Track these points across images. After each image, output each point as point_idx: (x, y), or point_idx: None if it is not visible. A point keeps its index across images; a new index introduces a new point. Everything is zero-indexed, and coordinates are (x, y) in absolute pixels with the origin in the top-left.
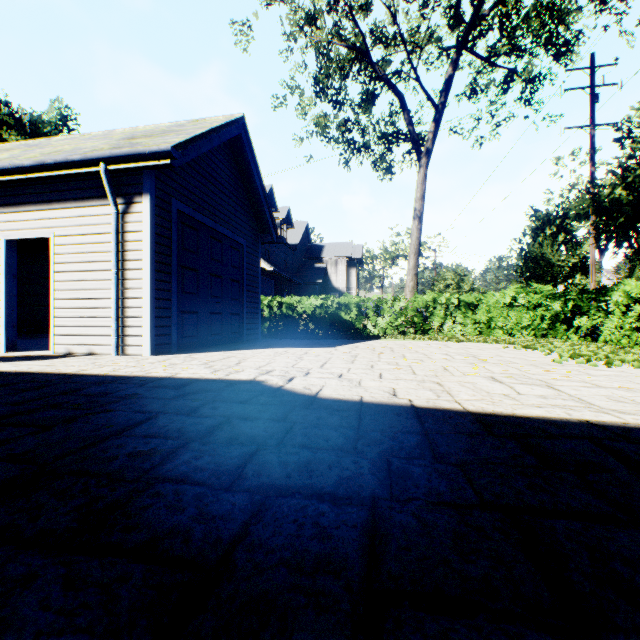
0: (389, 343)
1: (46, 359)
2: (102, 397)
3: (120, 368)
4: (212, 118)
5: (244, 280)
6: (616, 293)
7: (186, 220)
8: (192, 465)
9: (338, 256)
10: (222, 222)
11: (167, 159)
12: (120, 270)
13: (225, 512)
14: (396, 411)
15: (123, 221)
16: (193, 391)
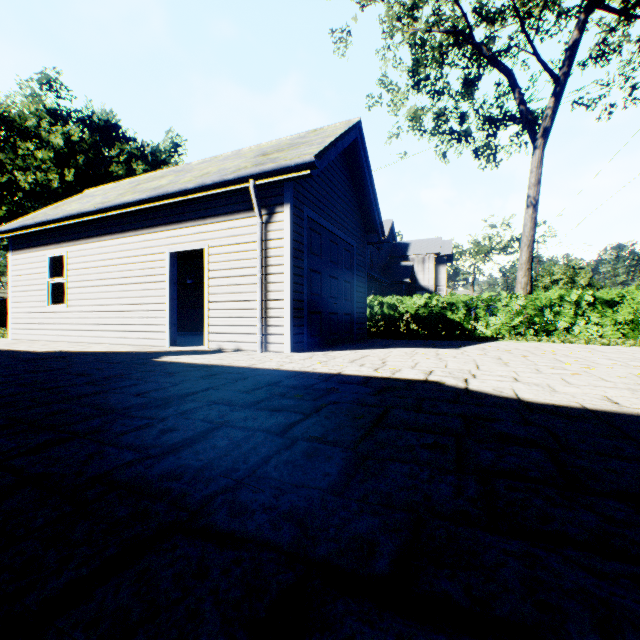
0: (516, 345)
1: (209, 354)
2: (308, 390)
3: (281, 363)
4: (329, 126)
5: (354, 281)
6: None
7: (313, 226)
8: (500, 462)
9: (425, 253)
10: (338, 225)
11: (309, 169)
12: (263, 275)
13: (618, 516)
14: None
15: (265, 230)
16: (383, 388)
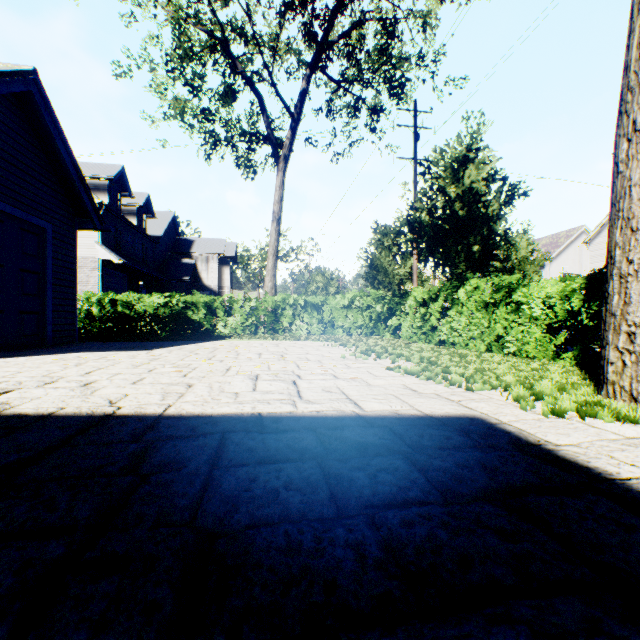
0: (225, 344)
1: None
2: None
3: None
4: None
5: (48, 271)
6: (410, 298)
7: None
8: None
9: (210, 253)
10: (3, 197)
11: None
12: None
13: None
14: (69, 423)
15: None
16: None
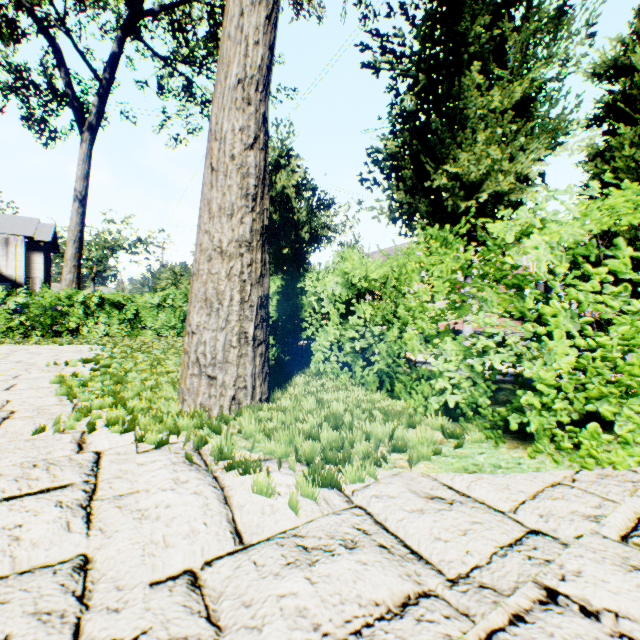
0: None
1: None
2: None
3: None
4: None
5: None
6: None
7: None
8: None
9: (11, 233)
10: None
11: None
12: None
13: None
14: None
15: None
16: None
